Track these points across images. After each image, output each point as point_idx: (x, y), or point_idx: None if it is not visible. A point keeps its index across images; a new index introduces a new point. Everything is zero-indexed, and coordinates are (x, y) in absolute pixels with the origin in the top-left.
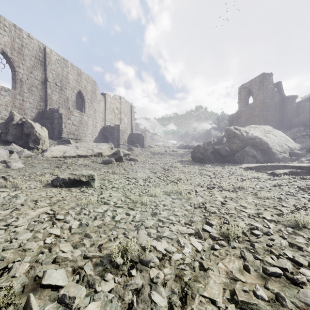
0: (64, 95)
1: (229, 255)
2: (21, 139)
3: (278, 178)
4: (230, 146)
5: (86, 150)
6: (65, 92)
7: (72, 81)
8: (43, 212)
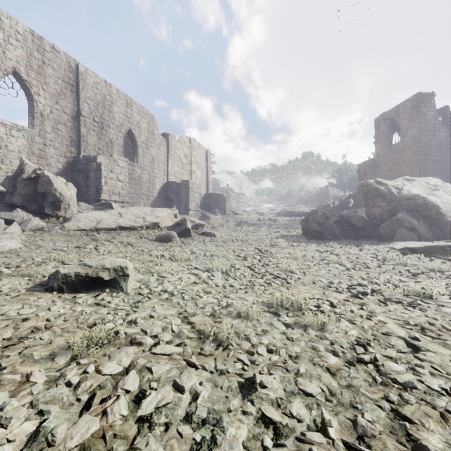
0: (106, 136)
1: None
2: (34, 202)
3: None
4: (369, 211)
5: (134, 218)
6: (108, 131)
7: (119, 116)
8: None
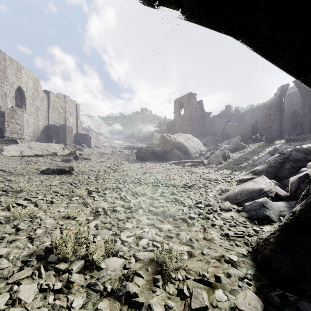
0: (1, 90)
1: (144, 185)
2: None
3: (185, 168)
4: (164, 148)
5: (40, 150)
6: (3, 87)
7: (11, 76)
8: (59, 182)
